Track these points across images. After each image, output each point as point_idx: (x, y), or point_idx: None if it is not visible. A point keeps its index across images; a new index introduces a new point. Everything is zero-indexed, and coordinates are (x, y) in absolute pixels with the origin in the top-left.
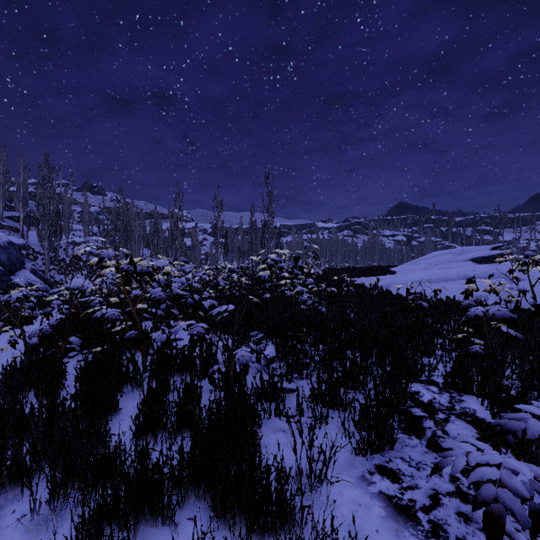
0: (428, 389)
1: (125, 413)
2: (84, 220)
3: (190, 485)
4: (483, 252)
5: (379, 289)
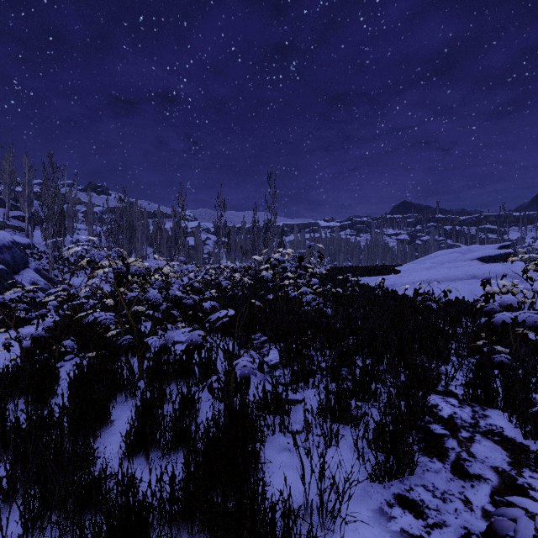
0: (446, 401)
1: (117, 425)
2: (88, 220)
3: (182, 521)
4: (490, 251)
5: (384, 289)
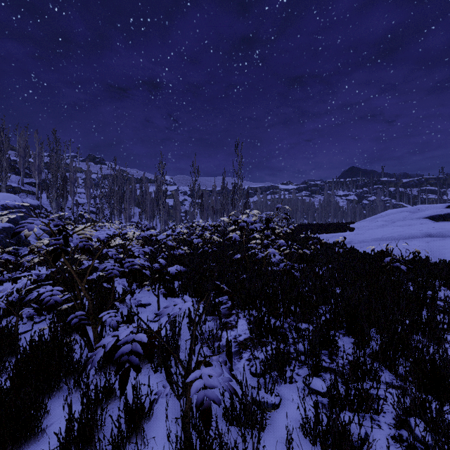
0: None
1: (50, 435)
2: (87, 185)
3: None
4: (440, 210)
5: (345, 248)
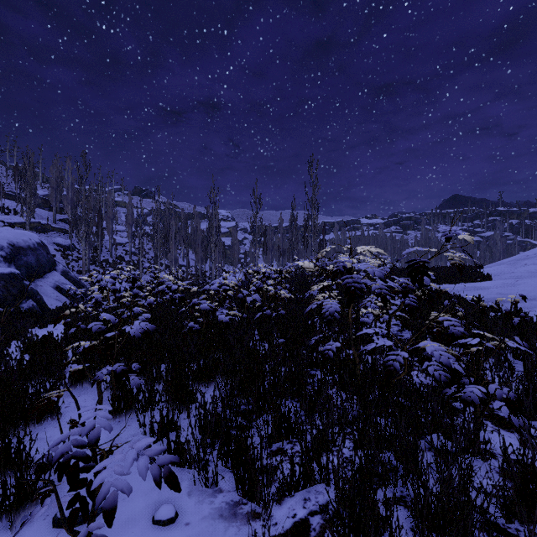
0: None
1: None
2: (128, 221)
3: None
4: None
5: (524, 315)
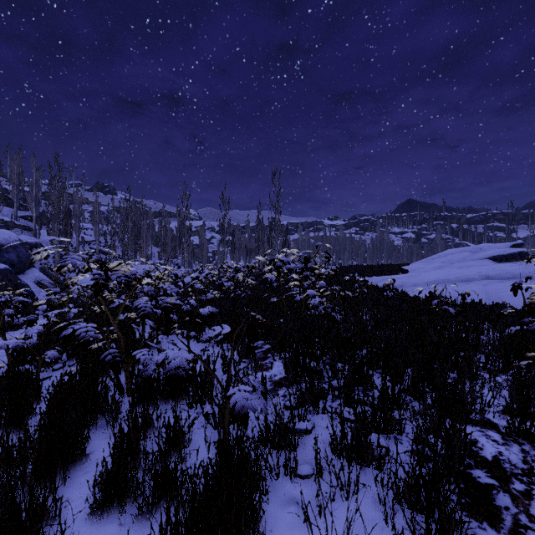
0: (487, 436)
1: (93, 460)
2: (95, 219)
3: None
4: (503, 250)
5: (394, 291)
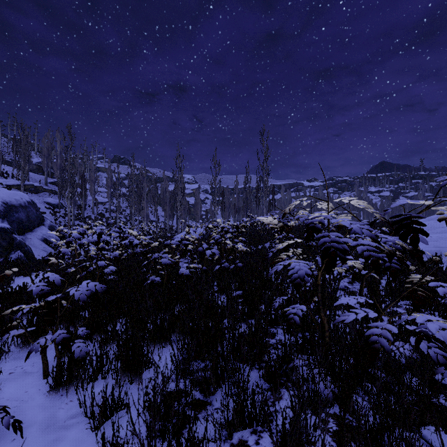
0: None
1: None
2: (107, 183)
3: None
4: None
5: None
